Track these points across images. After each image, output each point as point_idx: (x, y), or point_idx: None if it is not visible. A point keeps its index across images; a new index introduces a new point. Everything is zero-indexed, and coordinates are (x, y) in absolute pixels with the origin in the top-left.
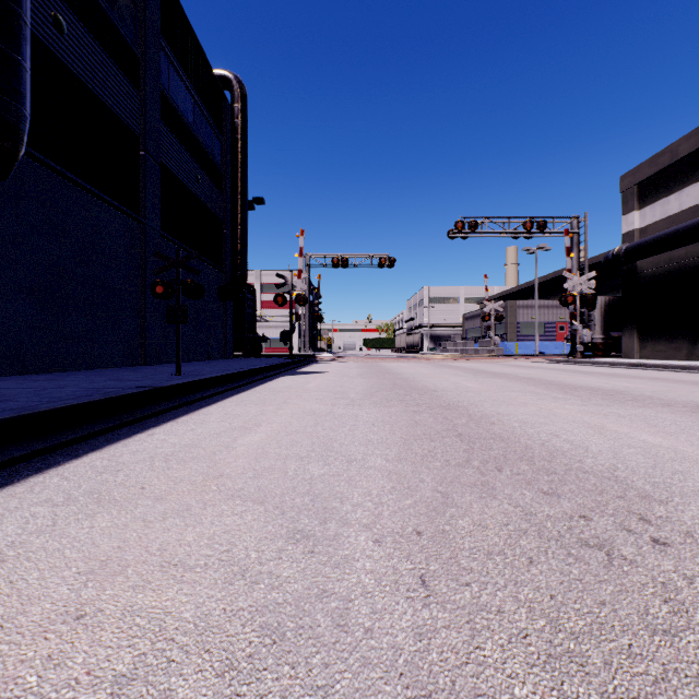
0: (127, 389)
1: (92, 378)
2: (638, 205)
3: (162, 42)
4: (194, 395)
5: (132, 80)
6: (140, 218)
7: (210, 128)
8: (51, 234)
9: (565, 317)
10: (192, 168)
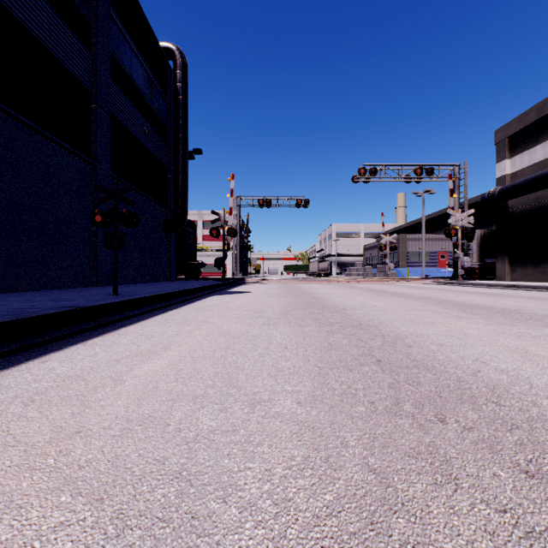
0: (47, 309)
1: (33, 298)
2: (509, 155)
3: (112, 13)
4: (121, 314)
5: (85, 42)
6: (91, 161)
7: (156, 90)
8: (5, 170)
9: (445, 247)
10: (140, 122)
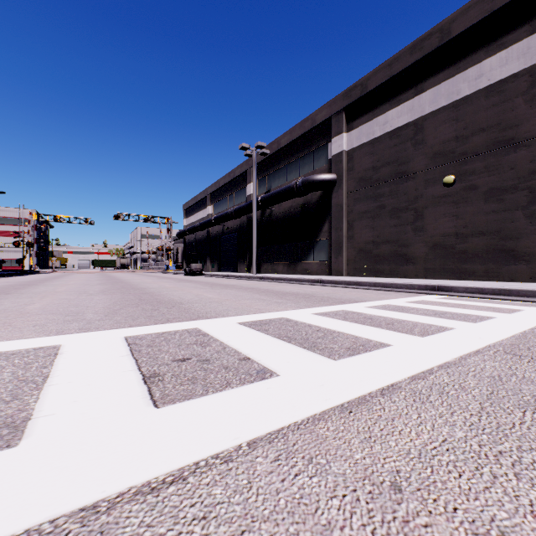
0: None
1: None
2: (186, 217)
3: None
4: None
5: None
6: None
7: None
8: None
9: None
10: None
